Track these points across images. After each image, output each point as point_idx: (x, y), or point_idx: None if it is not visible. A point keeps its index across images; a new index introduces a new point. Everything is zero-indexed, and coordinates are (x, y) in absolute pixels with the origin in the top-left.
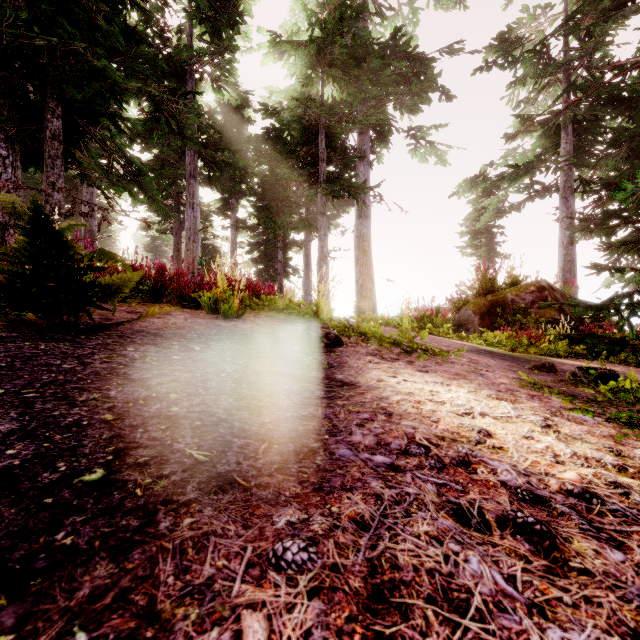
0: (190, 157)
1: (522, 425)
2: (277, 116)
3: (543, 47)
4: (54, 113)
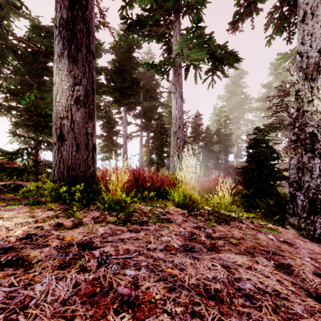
0: None
1: None
2: None
3: None
4: None
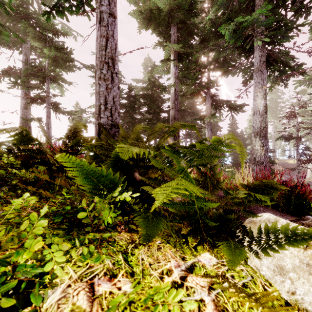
0: None
1: None
2: None
3: None
4: None
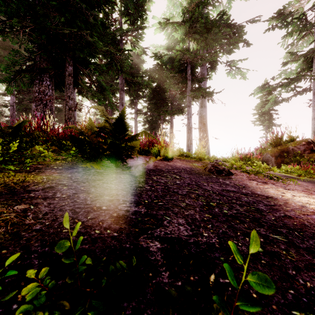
0: (121, 80)
1: None
2: (161, 59)
3: (303, 16)
4: (69, 63)
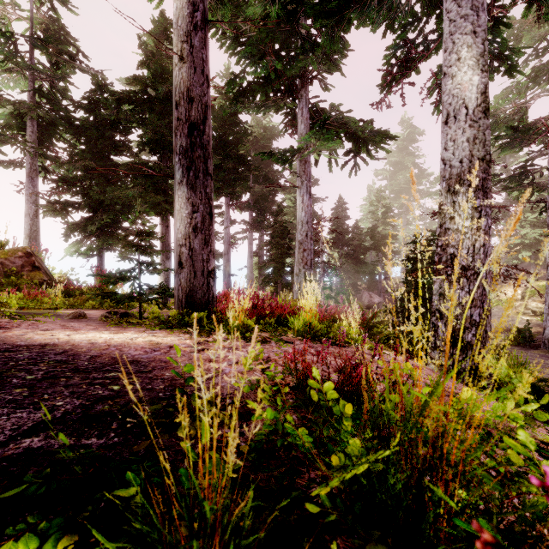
0: None
1: (149, 337)
2: None
3: (12, 36)
4: None
